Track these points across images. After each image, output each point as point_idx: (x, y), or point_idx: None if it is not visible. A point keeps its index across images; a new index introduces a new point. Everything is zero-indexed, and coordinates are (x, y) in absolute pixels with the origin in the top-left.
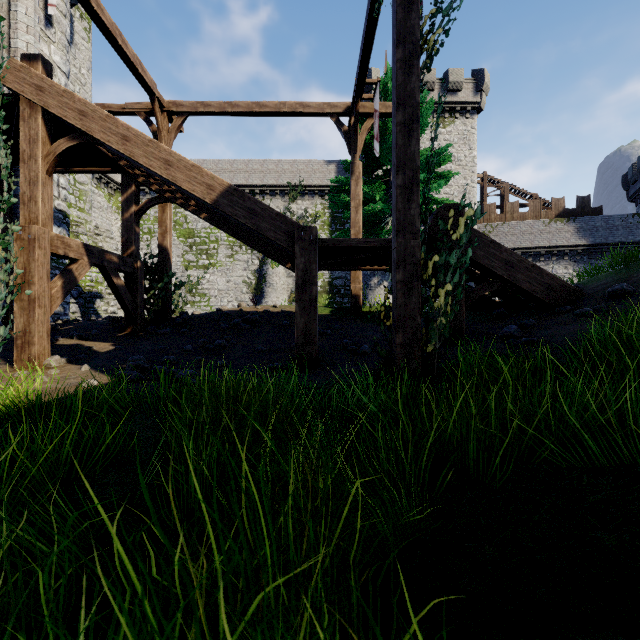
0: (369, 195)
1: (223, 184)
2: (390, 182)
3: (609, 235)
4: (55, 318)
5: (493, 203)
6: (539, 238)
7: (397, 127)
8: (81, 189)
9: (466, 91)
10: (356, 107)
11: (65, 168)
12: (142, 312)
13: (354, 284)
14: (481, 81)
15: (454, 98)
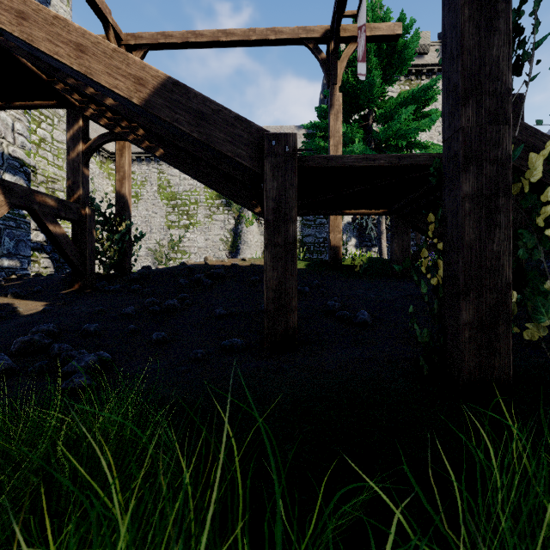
0: (347, 137)
1: (158, 76)
2: (369, 126)
3: None
4: (9, 273)
5: None
6: None
7: None
8: (59, 147)
9: (432, 54)
10: (337, 26)
11: (6, 103)
12: (92, 266)
13: (333, 234)
14: None
15: (421, 61)
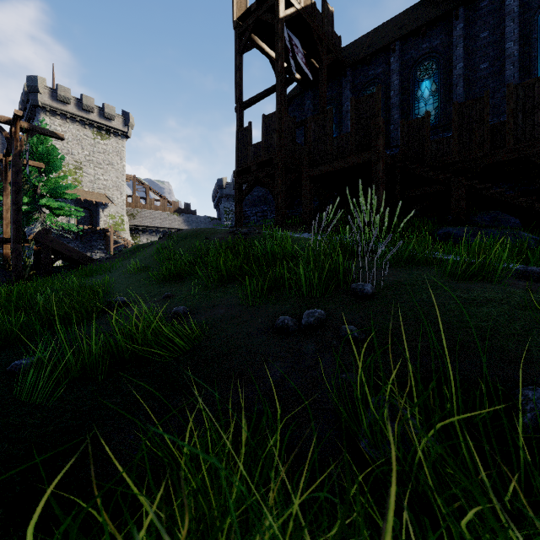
0: None
1: None
2: (37, 191)
3: (198, 226)
4: None
5: (139, 196)
6: (165, 222)
7: (13, 210)
8: None
9: (118, 122)
10: (6, 160)
11: None
12: None
13: (5, 250)
14: (128, 120)
15: (109, 123)
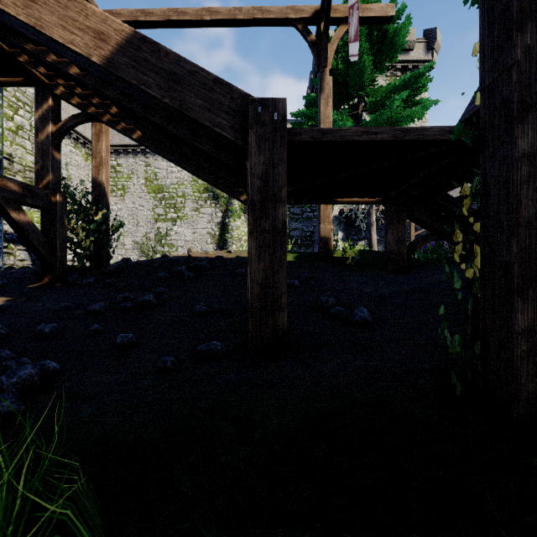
0: (337, 126)
1: (122, 30)
2: (358, 115)
3: None
4: None
5: None
6: None
7: None
8: None
9: (418, 50)
10: (327, 5)
11: None
12: (64, 258)
13: (323, 224)
14: (433, 40)
15: (406, 57)
